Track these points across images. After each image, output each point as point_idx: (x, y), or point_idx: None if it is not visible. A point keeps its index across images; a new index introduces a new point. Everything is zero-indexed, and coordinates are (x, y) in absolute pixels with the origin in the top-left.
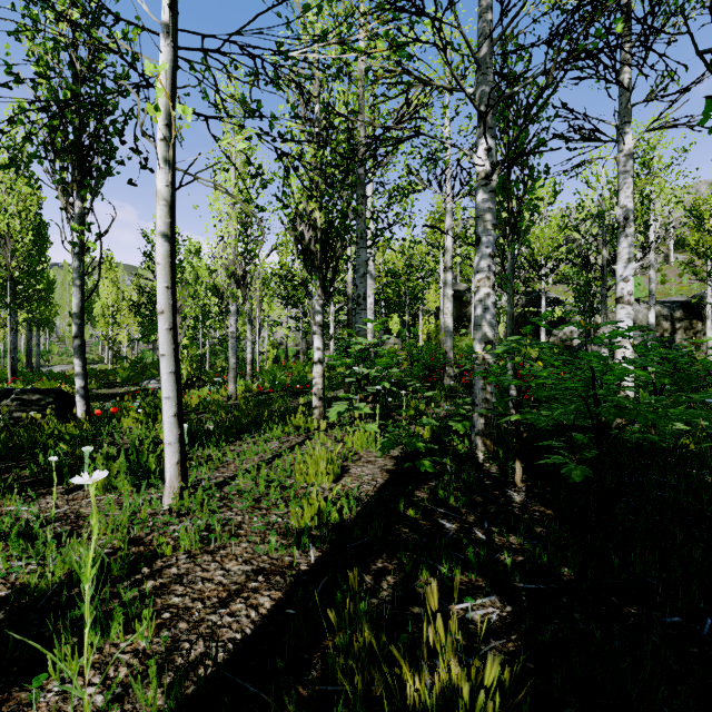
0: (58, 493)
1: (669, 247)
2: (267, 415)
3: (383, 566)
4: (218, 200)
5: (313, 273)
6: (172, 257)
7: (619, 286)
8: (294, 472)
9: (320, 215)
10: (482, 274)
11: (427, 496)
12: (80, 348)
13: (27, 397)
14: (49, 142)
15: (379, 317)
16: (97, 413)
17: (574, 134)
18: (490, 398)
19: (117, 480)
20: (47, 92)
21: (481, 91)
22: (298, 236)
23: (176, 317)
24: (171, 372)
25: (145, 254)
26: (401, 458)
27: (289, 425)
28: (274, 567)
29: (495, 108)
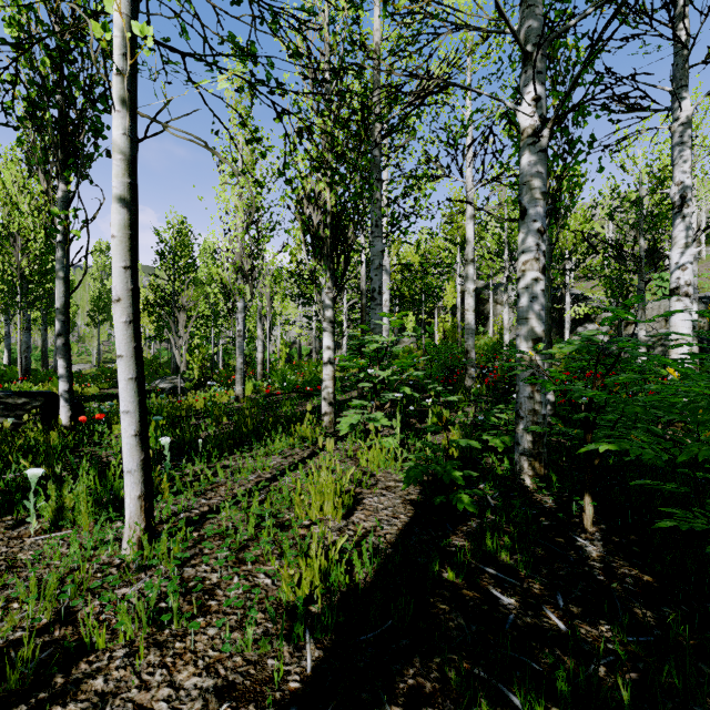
0: (2, 527)
1: (699, 240)
2: (272, 421)
3: (416, 685)
4: (225, 191)
5: (322, 262)
6: (133, 228)
7: (674, 275)
8: (294, 501)
9: (330, 196)
10: (528, 254)
11: (468, 545)
12: (64, 347)
13: (11, 401)
14: (27, 117)
15: (394, 315)
16: (82, 419)
17: (619, 103)
18: (538, 409)
19: (76, 510)
20: (24, 60)
21: (527, 28)
22: (305, 220)
23: (138, 307)
24: (131, 378)
25: (158, 252)
26: (427, 484)
27: (294, 435)
28: (248, 683)
29: (545, 48)
